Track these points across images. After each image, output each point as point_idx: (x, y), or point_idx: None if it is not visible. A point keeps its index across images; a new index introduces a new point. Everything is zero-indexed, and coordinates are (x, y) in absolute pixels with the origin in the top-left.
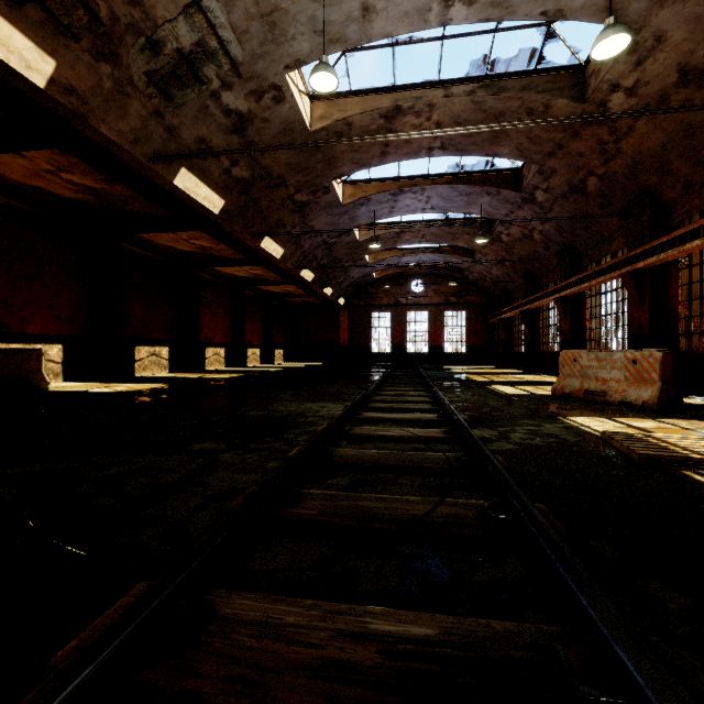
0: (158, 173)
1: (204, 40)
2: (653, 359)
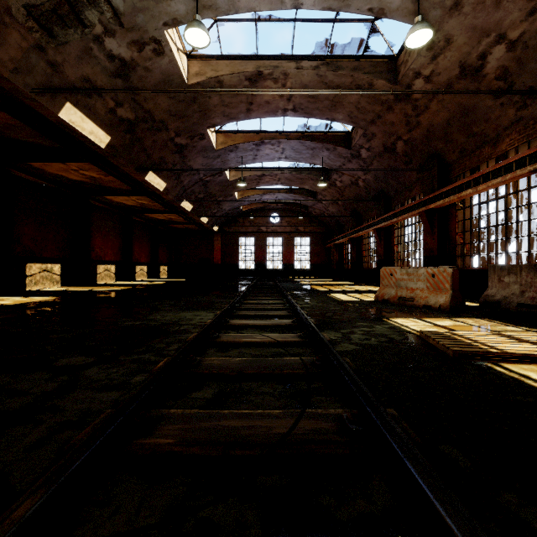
0: (42, 104)
1: None
2: (446, 273)
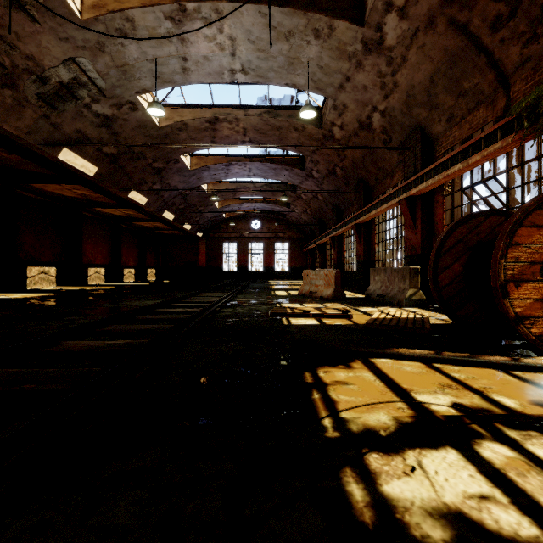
0: (46, 151)
1: (78, 77)
2: (332, 274)
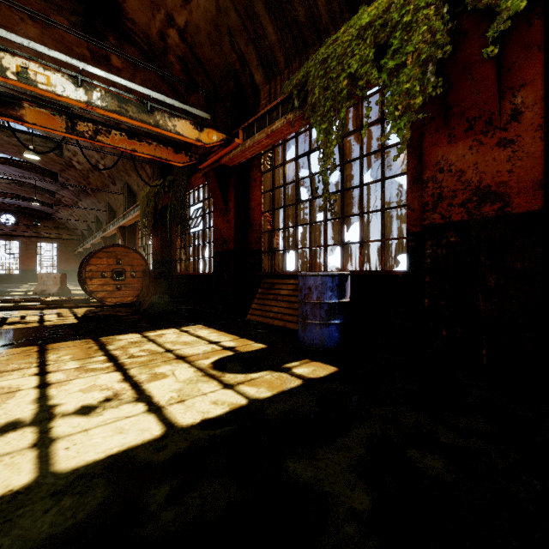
0: None
1: None
2: (59, 276)
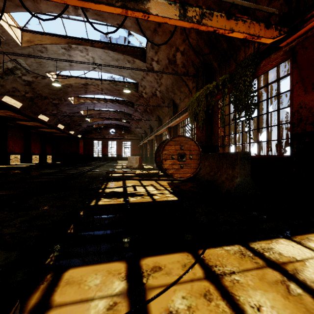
0: None
1: (16, 66)
2: (138, 158)
